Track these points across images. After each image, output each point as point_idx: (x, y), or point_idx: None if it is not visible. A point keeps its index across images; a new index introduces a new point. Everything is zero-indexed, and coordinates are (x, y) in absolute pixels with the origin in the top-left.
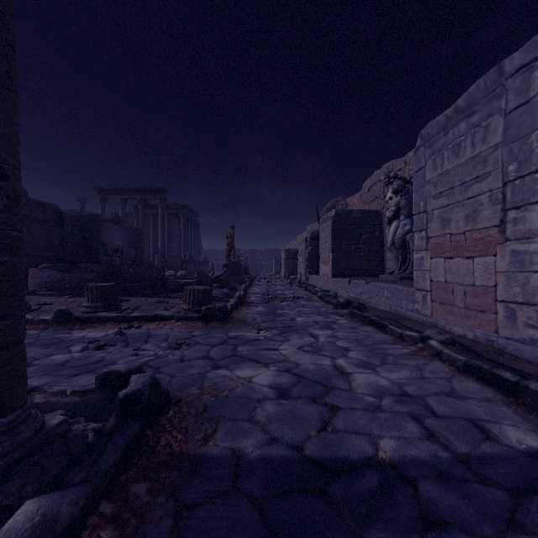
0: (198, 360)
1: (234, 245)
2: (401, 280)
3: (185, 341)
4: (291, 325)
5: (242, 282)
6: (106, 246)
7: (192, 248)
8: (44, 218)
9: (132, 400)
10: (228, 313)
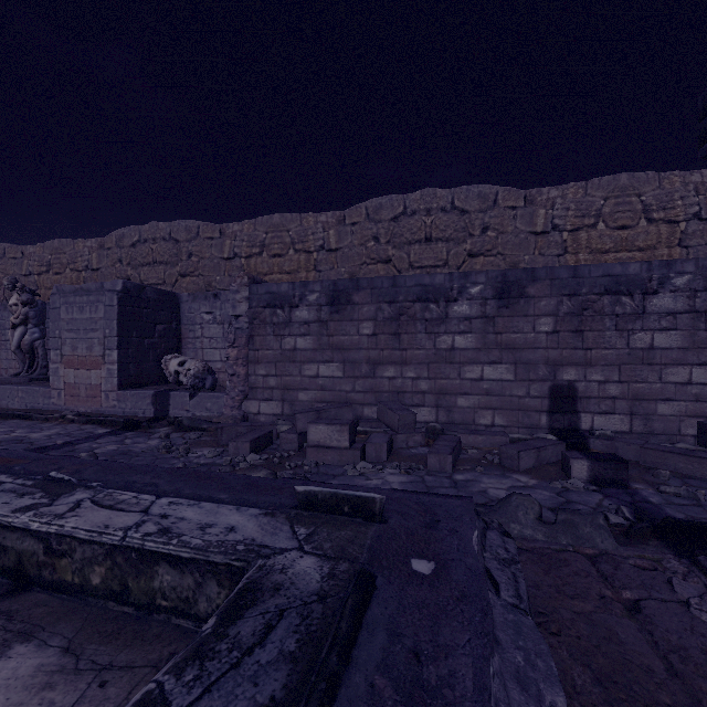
0: None
1: None
2: (31, 381)
3: None
4: None
5: None
6: None
7: None
8: None
9: None
10: None
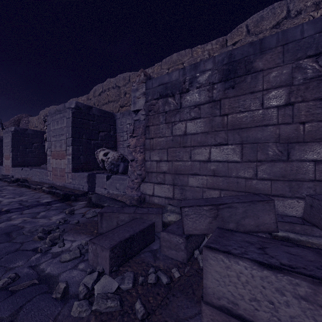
0: None
1: None
2: None
3: None
4: None
5: None
6: None
7: None
8: None
9: None
10: None
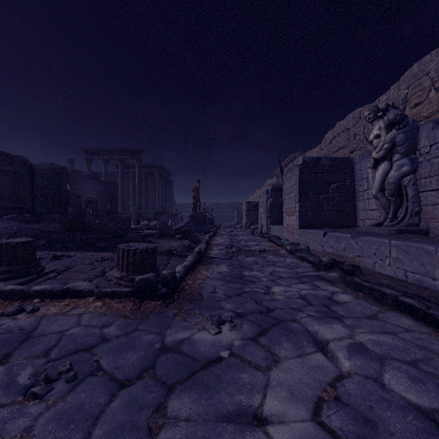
0: None
1: (199, 198)
2: (397, 234)
3: (68, 368)
4: (269, 306)
5: (207, 231)
6: (79, 198)
7: (166, 202)
8: (12, 170)
9: None
10: (177, 283)
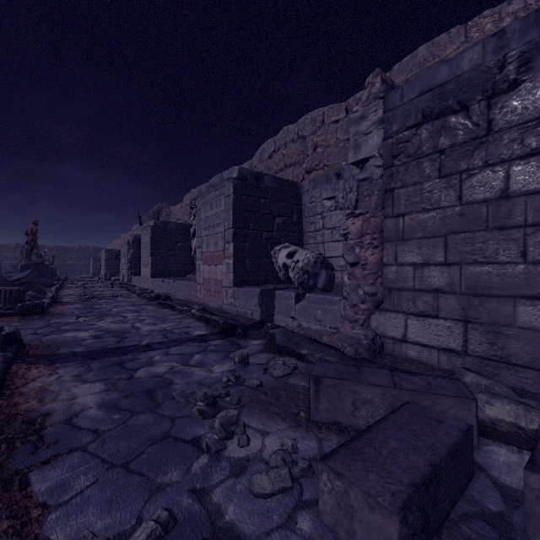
0: (29, 335)
1: (37, 244)
2: None
3: None
4: (107, 313)
5: (49, 284)
6: None
7: None
8: None
9: (11, 335)
10: (45, 309)
